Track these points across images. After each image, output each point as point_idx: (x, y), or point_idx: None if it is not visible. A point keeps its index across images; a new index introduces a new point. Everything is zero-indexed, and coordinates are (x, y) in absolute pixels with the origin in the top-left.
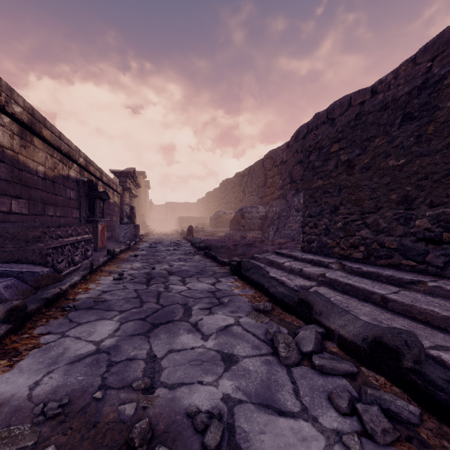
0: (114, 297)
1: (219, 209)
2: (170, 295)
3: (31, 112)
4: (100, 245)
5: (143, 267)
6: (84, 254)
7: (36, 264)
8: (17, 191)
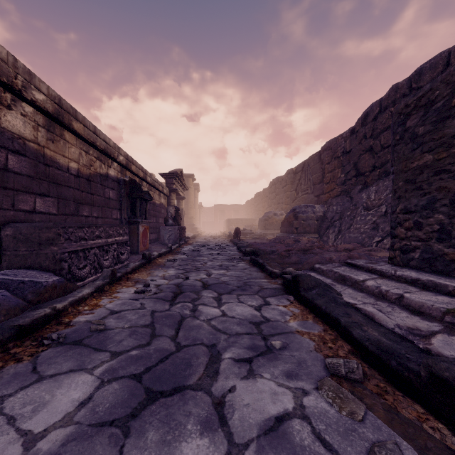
0: (119, 324)
1: (268, 210)
2: (194, 325)
3: (57, 101)
4: (142, 248)
5: (175, 276)
6: (117, 257)
7: (50, 271)
8: (43, 188)
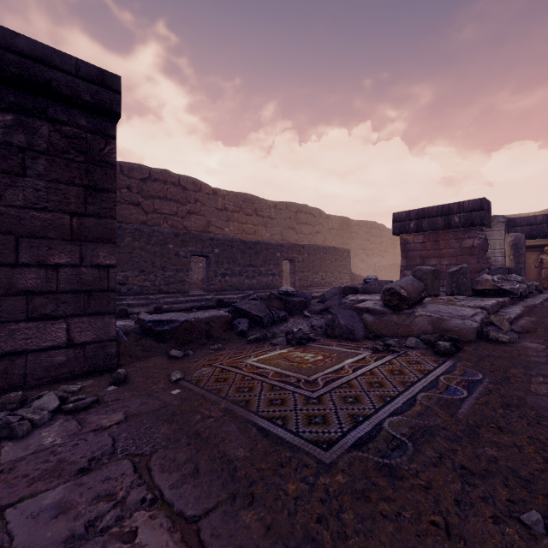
0: None
1: None
2: None
3: None
4: None
5: None
6: None
7: None
8: None
